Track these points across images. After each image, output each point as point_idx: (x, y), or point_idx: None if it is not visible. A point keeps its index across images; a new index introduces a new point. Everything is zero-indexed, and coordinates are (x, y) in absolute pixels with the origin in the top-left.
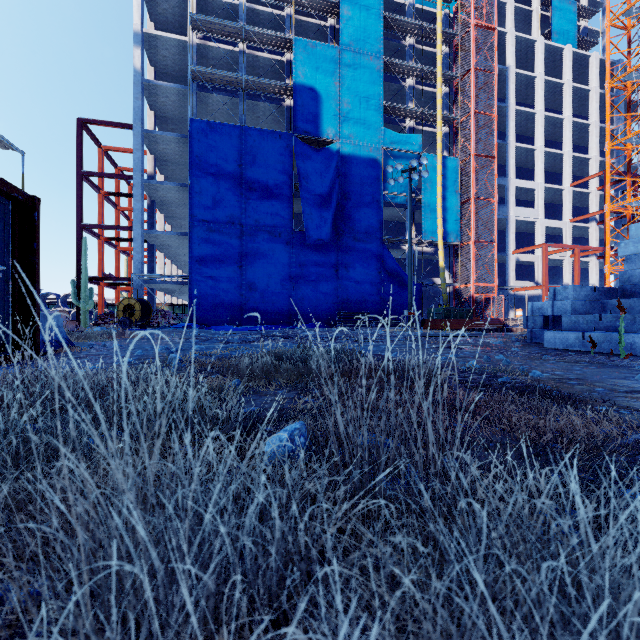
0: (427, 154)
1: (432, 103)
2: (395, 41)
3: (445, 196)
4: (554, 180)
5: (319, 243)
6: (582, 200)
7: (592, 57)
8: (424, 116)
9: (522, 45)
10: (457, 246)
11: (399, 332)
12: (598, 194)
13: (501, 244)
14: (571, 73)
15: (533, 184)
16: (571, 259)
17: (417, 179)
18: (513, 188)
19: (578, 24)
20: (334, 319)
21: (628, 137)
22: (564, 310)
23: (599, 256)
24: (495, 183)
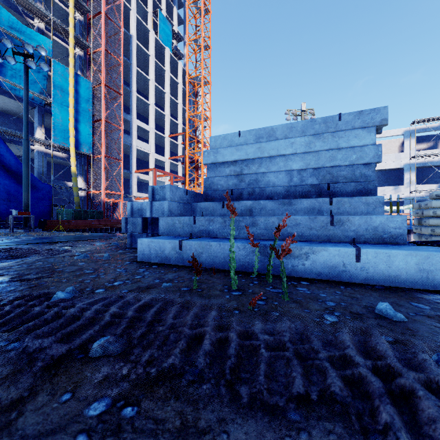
0: (58, 62)
1: (67, 23)
2: None
3: (78, 109)
4: (160, 131)
5: None
6: (175, 148)
7: (179, 64)
8: (56, 26)
9: (141, 28)
10: (91, 157)
11: None
12: (182, 146)
13: (128, 165)
14: (169, 66)
15: (148, 127)
16: (169, 182)
17: (47, 82)
18: (135, 125)
19: (173, 41)
20: None
21: (196, 113)
22: (162, 211)
23: (182, 183)
24: (122, 115)
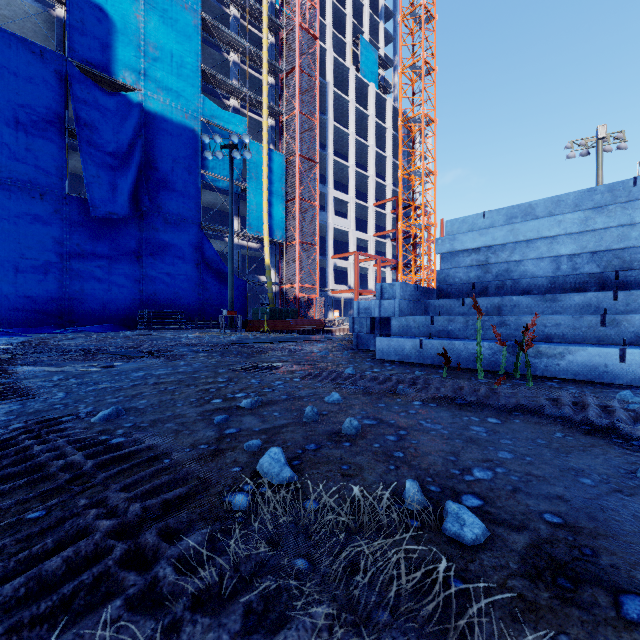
0: (253, 141)
1: (259, 91)
2: (218, 4)
3: (271, 191)
4: (362, 199)
5: (111, 218)
6: (381, 220)
7: (388, 101)
8: (250, 100)
9: (339, 68)
10: (283, 245)
11: (212, 337)
12: (392, 216)
13: (322, 249)
14: (374, 108)
15: (347, 197)
16: (374, 268)
17: (242, 166)
18: (332, 197)
19: (378, 71)
20: (135, 320)
21: (414, 169)
22: (391, 311)
23: (392, 267)
24: (317, 188)
